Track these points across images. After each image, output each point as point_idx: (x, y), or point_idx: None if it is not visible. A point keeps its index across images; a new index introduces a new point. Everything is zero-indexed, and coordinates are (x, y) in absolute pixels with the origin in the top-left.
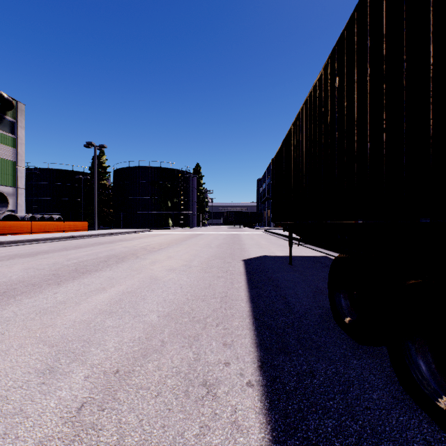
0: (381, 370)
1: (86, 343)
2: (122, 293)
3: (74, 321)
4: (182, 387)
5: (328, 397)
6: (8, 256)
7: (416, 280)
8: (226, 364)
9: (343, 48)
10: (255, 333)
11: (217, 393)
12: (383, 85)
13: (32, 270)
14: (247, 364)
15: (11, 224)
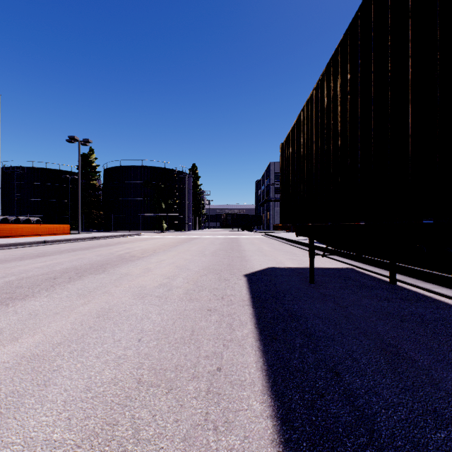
0: None
1: None
2: (16, 362)
3: None
4: None
5: None
6: None
7: None
8: None
9: None
10: None
11: None
12: None
13: None
14: None
15: None
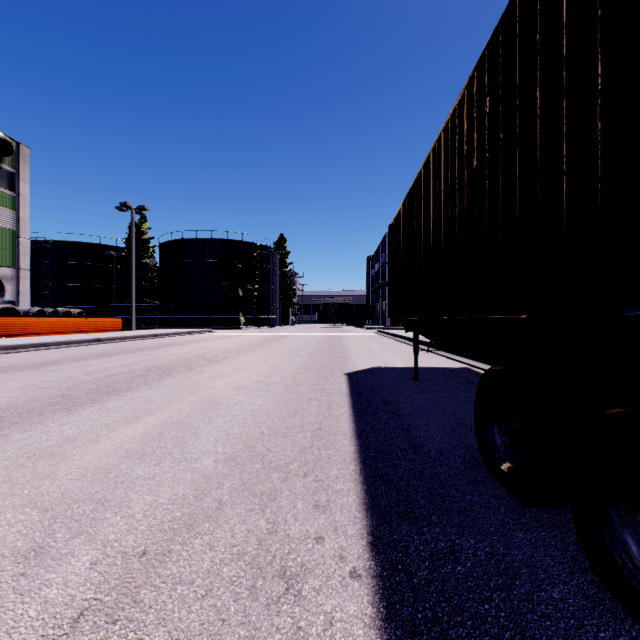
0: (562, 549)
1: (100, 505)
2: (164, 425)
3: (86, 469)
4: (246, 581)
5: (481, 597)
6: (0, 368)
7: (623, 408)
8: (317, 539)
9: (497, 52)
10: (364, 487)
11: (303, 590)
12: (563, 103)
13: (32, 388)
14: (350, 539)
15: (8, 321)
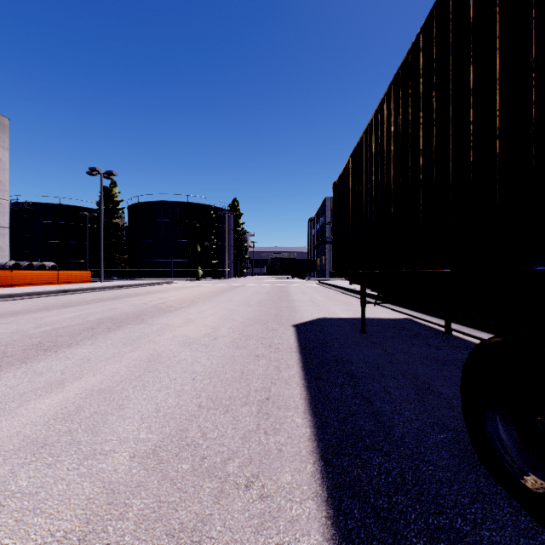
0: None
1: None
2: (88, 394)
3: None
4: None
5: None
6: None
7: None
8: None
9: None
10: (329, 513)
11: None
12: None
13: None
14: None
15: None
